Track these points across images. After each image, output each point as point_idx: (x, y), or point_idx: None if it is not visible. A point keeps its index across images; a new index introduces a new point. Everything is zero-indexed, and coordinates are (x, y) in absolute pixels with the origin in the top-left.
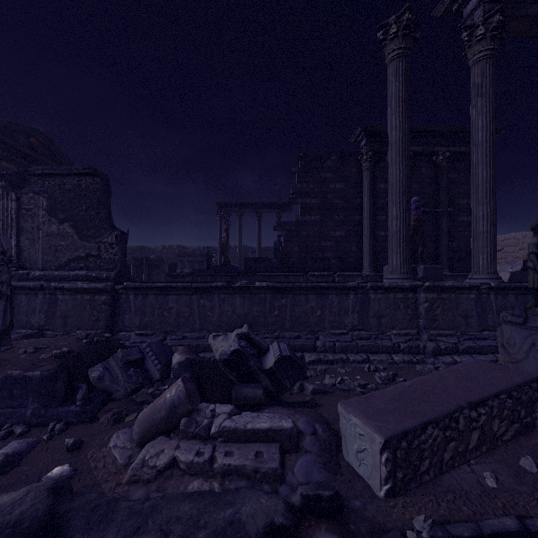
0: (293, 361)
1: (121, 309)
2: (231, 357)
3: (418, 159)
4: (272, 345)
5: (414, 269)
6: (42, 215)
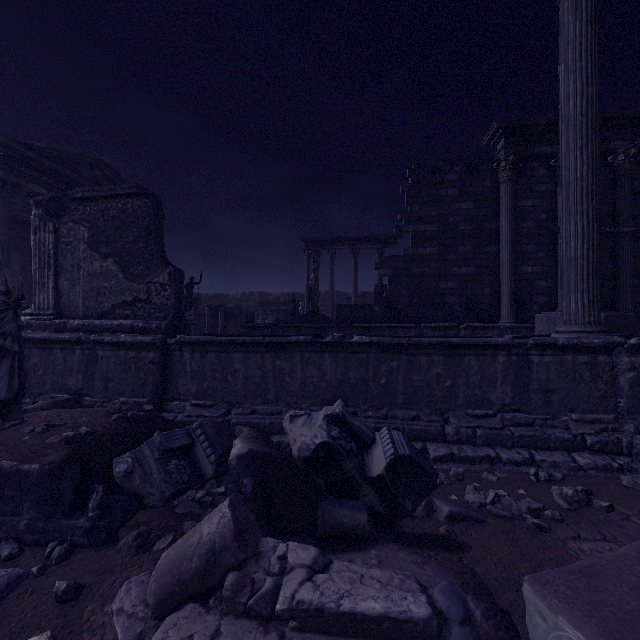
0: (416, 463)
1: (174, 371)
2: (316, 454)
3: None
4: (380, 434)
5: None
6: (83, 250)
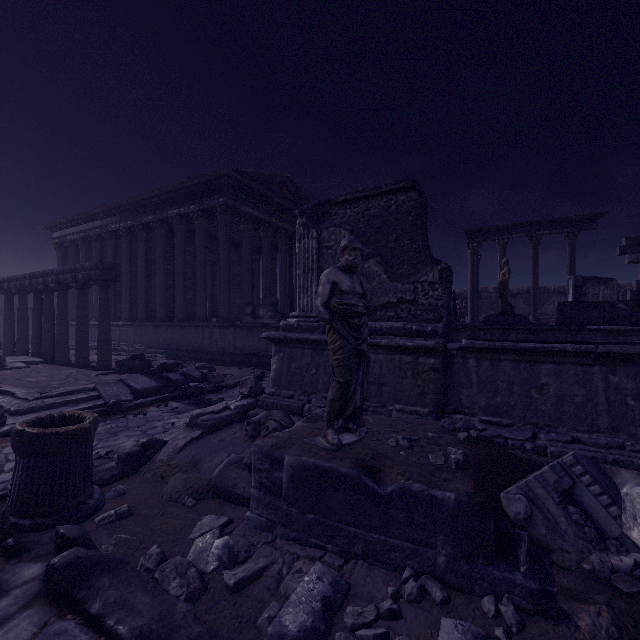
0: None
1: (455, 380)
2: None
3: None
4: None
5: None
6: None
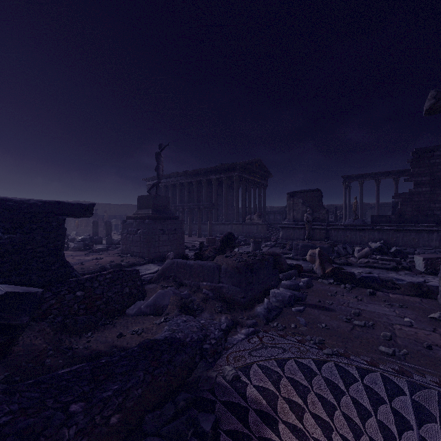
0: (401, 251)
1: (329, 235)
2: (378, 248)
3: None
4: (393, 248)
5: None
6: (300, 205)
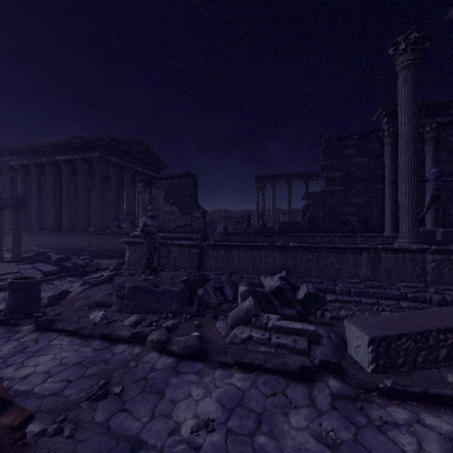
0: (317, 296)
1: (204, 258)
2: (276, 290)
3: (444, 128)
4: (302, 286)
5: (432, 232)
6: (162, 201)
